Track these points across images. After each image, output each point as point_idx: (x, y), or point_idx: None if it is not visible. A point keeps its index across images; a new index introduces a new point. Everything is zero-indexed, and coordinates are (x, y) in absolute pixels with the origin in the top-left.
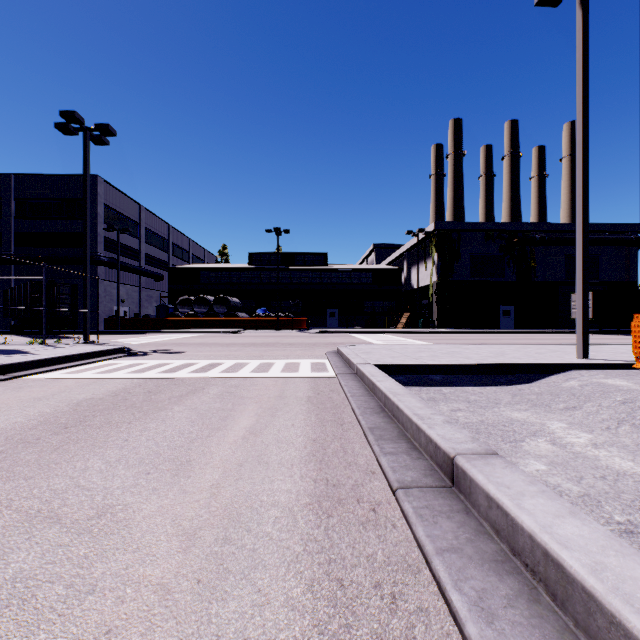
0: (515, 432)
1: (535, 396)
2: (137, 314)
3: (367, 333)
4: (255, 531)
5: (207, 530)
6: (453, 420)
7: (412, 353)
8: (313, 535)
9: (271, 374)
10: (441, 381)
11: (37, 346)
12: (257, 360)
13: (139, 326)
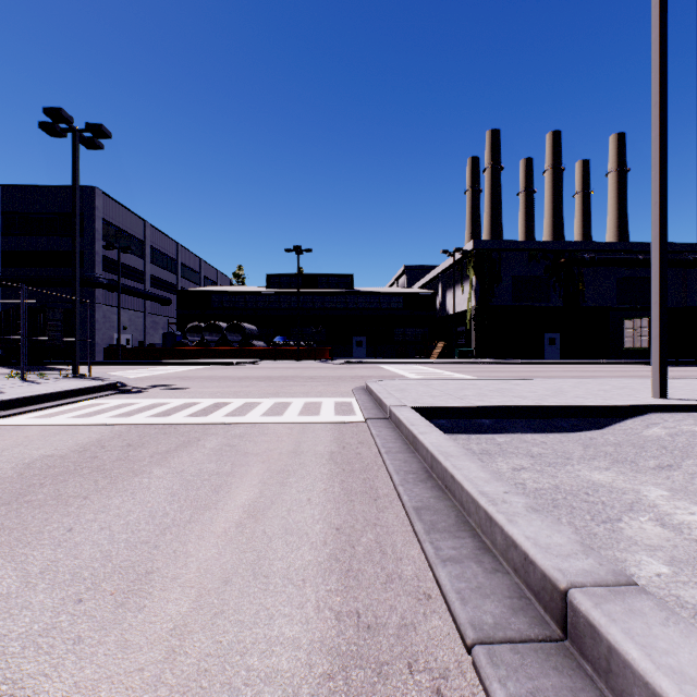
0: (605, 505)
1: (613, 448)
2: (141, 343)
3: (398, 364)
4: None
5: None
6: (519, 485)
7: (455, 391)
8: None
9: (286, 418)
10: (492, 426)
11: (13, 381)
12: (271, 399)
13: (143, 356)
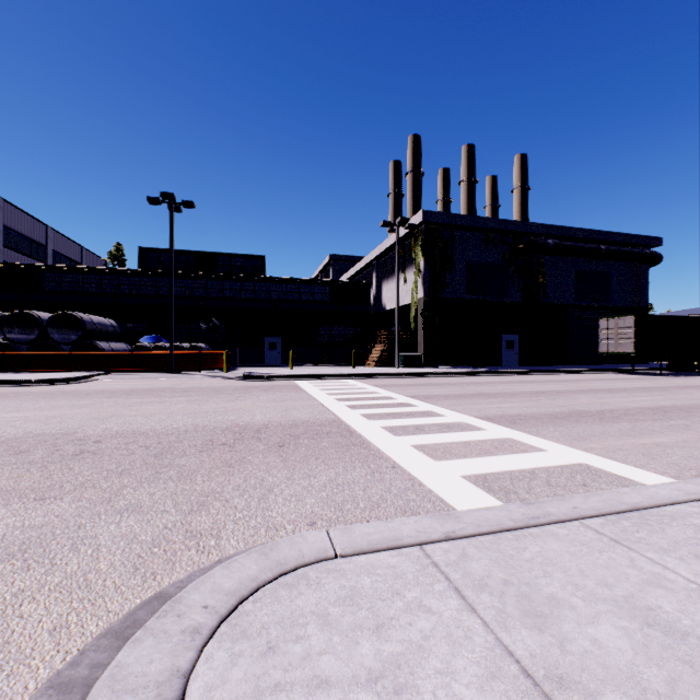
0: None
1: None
2: None
3: (325, 378)
4: None
5: None
6: None
7: None
8: None
9: None
10: None
11: None
12: None
13: None
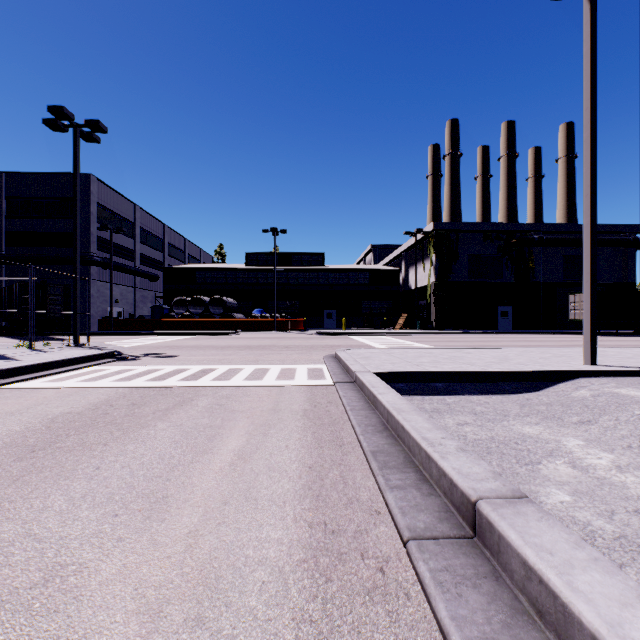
0: (529, 451)
1: (545, 407)
2: (131, 315)
3: (365, 334)
4: (236, 605)
5: (176, 604)
6: (461, 436)
7: (413, 358)
8: (308, 612)
9: (265, 382)
10: (444, 389)
11: (23, 350)
12: (252, 365)
13: (133, 327)
